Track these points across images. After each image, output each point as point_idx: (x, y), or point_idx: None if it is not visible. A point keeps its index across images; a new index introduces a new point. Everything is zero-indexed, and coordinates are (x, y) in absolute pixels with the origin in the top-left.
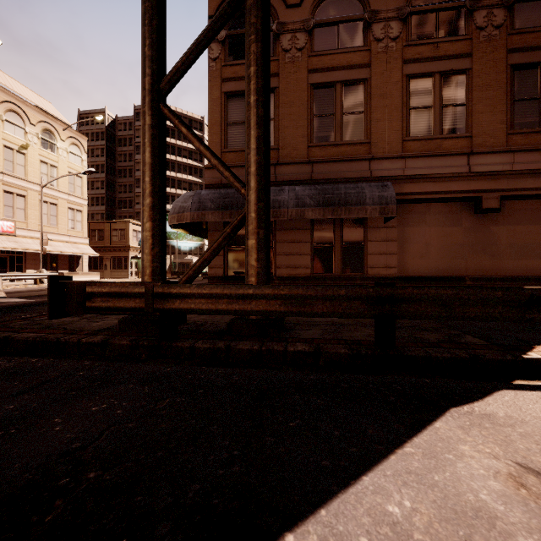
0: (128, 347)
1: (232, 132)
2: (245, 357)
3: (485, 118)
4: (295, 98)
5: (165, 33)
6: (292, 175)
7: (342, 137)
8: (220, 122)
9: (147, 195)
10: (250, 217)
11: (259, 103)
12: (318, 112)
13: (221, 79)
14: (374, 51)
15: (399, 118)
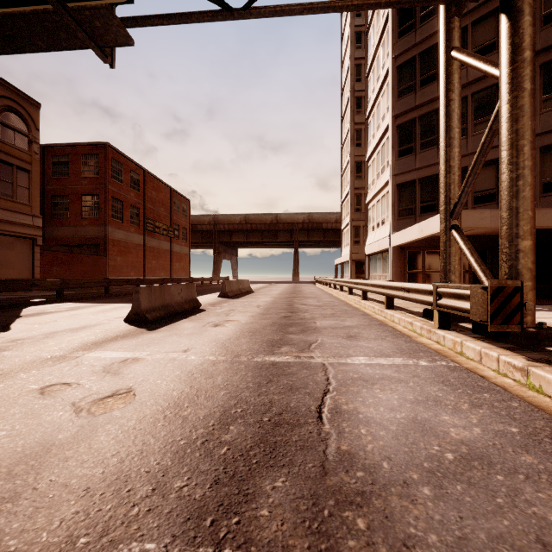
0: None
1: None
2: None
3: None
4: None
5: None
6: None
7: None
8: None
9: None
10: None
11: None
12: None
13: None
14: None
15: None
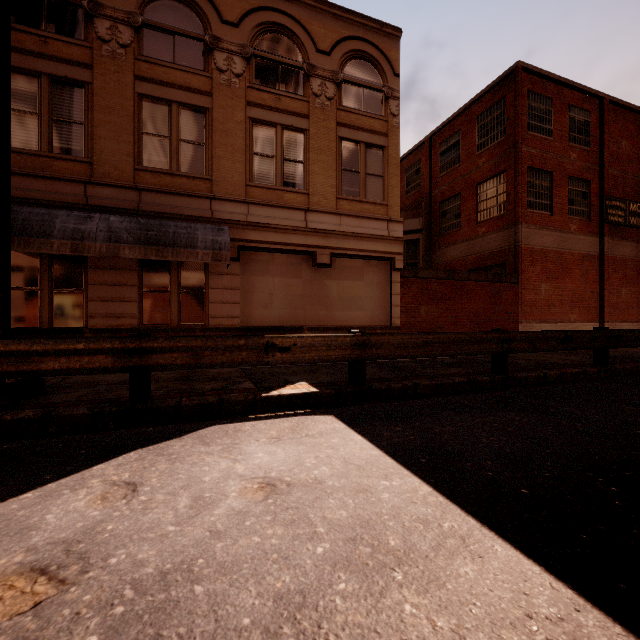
0: None
1: (14, 124)
2: None
3: (320, 180)
4: (117, 104)
5: None
6: (111, 200)
7: (180, 167)
8: None
9: None
10: None
11: None
12: (148, 129)
13: None
14: (216, 81)
15: (243, 161)
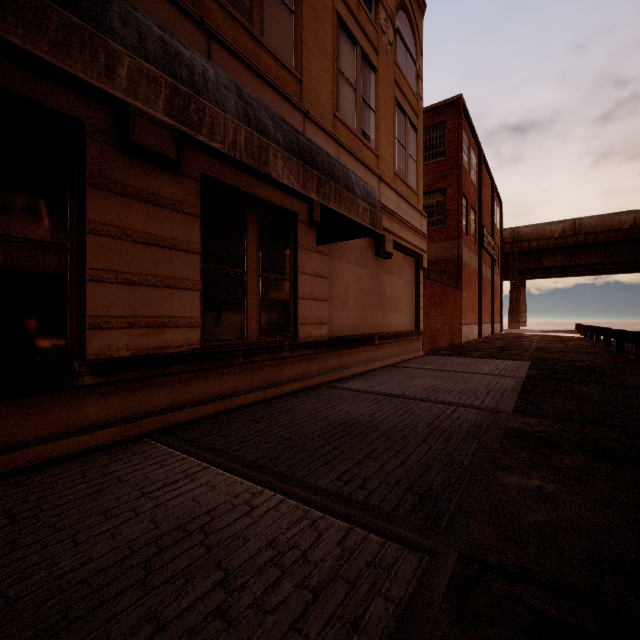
0: None
1: None
2: None
3: (385, 143)
4: None
5: None
6: None
7: (264, 29)
8: None
9: None
10: None
11: None
12: None
13: None
14: None
15: (330, 73)
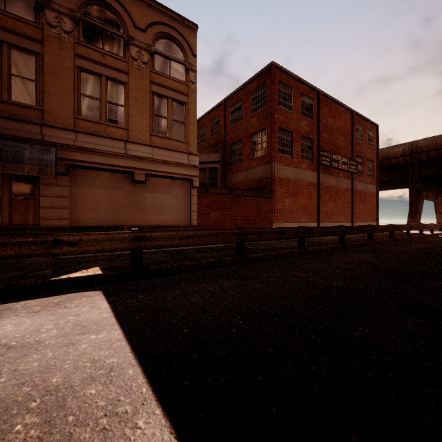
0: None
1: None
2: None
3: (137, 120)
4: None
5: None
6: None
7: (11, 96)
8: None
9: None
10: None
11: None
12: None
13: None
14: (46, 33)
15: (71, 99)
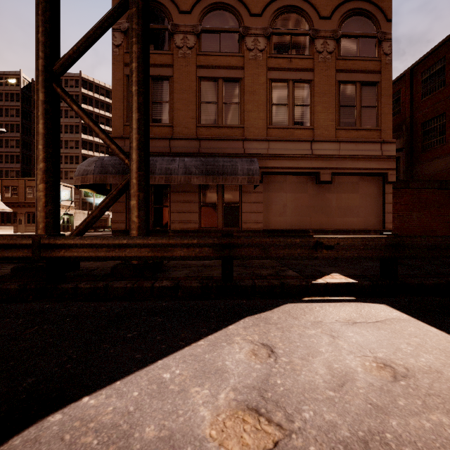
0: (16, 290)
1: None
2: (120, 294)
3: (322, 117)
4: (186, 87)
5: (58, 24)
6: (183, 148)
7: (223, 121)
8: (122, 100)
9: (40, 161)
10: (132, 183)
11: (139, 93)
12: (204, 99)
13: (124, 63)
14: (246, 58)
15: (264, 111)
